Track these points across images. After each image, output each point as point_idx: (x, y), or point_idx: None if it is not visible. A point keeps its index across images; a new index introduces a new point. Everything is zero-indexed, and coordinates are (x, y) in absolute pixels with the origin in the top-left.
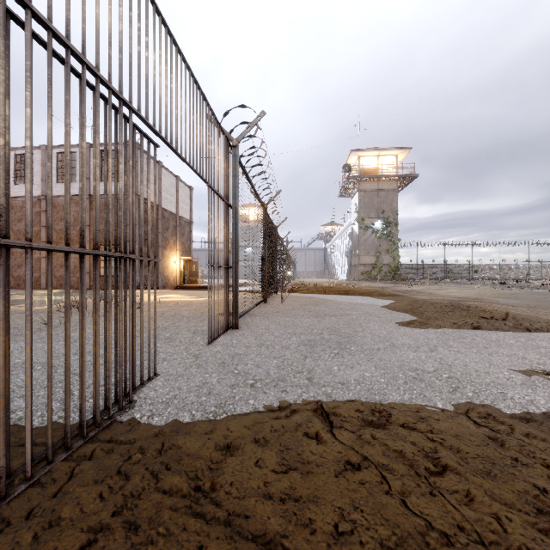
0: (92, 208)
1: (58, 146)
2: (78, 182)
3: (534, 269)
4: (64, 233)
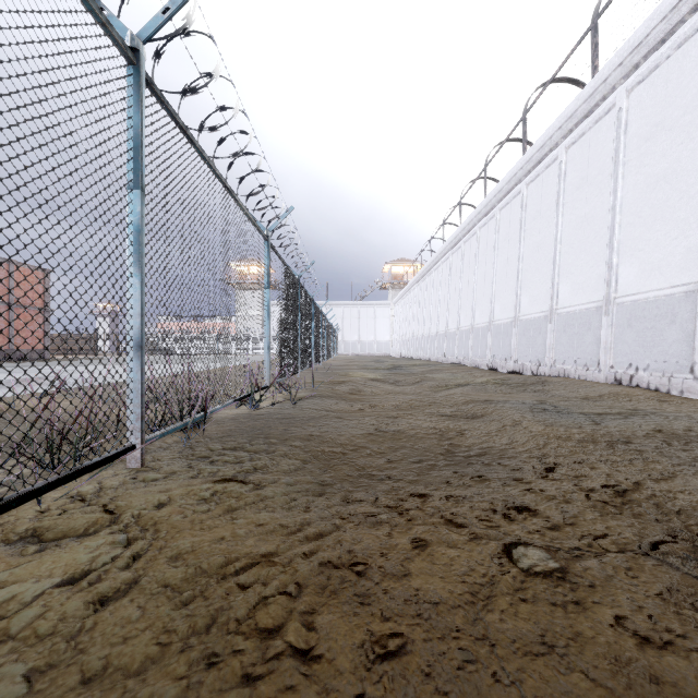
0: None
1: None
2: None
3: None
4: None
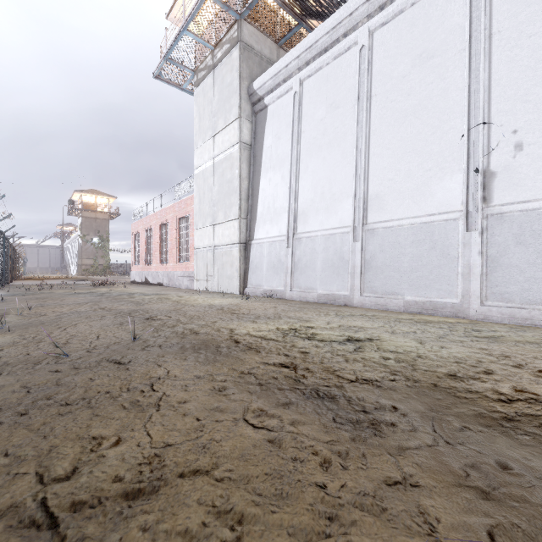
0: None
1: None
2: None
3: None
4: None
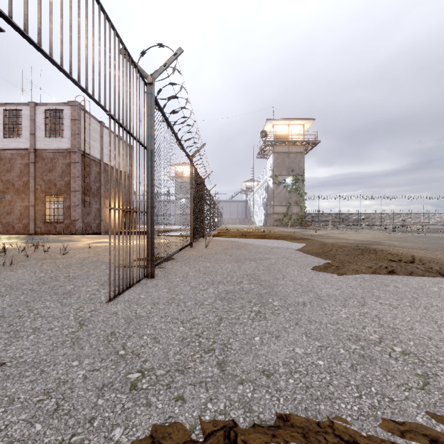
0: (37, 161)
1: (4, 104)
2: (24, 137)
3: (405, 217)
4: (10, 183)
